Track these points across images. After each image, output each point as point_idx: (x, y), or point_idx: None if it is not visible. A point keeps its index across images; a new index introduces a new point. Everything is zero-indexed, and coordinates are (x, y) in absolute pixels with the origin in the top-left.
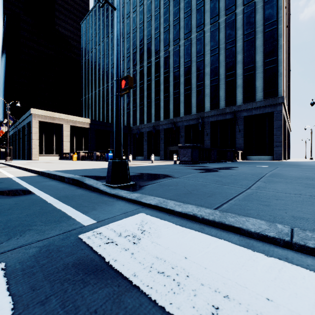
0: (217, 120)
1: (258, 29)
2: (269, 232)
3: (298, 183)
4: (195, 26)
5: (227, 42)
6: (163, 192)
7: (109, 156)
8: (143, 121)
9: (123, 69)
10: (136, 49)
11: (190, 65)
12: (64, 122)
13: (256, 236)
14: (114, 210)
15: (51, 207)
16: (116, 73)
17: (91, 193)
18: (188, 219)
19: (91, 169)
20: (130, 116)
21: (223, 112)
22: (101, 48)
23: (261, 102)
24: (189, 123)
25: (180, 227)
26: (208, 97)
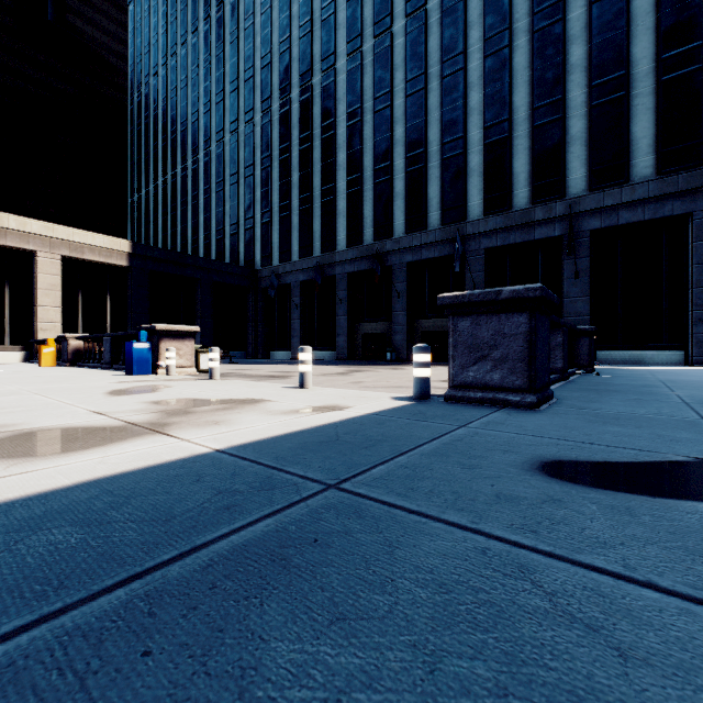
0: (506, 246)
1: None
2: None
3: None
4: None
5: (536, 9)
6: None
7: (134, 352)
8: (291, 253)
9: (237, 114)
10: (271, 58)
11: (424, 89)
12: (41, 245)
13: None
14: None
15: None
16: None
17: None
18: None
19: None
20: (254, 241)
21: (524, 220)
22: (178, 62)
23: (649, 185)
24: (421, 256)
25: None
26: (477, 179)
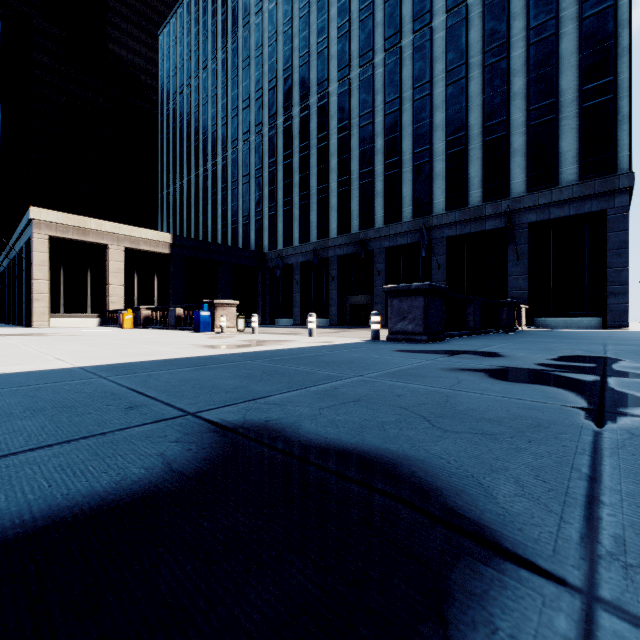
0: (463, 235)
1: (564, 13)
2: None
3: None
4: (410, 18)
5: (487, 49)
6: None
7: (201, 317)
8: (292, 239)
9: (248, 127)
10: (276, 82)
11: (399, 109)
12: (111, 240)
13: None
14: None
15: None
16: None
17: None
18: None
19: (61, 371)
20: (262, 229)
21: (477, 214)
22: (200, 84)
23: (572, 188)
24: (397, 243)
25: None
26: (441, 181)
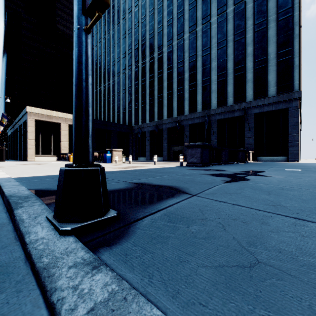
0: (225, 118)
1: (270, 18)
2: None
3: None
4: (201, 18)
5: (235, 33)
6: (179, 252)
7: (106, 156)
8: (146, 120)
9: (125, 66)
10: (138, 45)
11: (195, 60)
12: (62, 121)
13: None
14: None
15: None
16: None
17: None
18: None
19: None
20: (131, 115)
21: (231, 109)
22: (102, 45)
23: (274, 98)
24: (194, 122)
25: None
26: (215, 94)
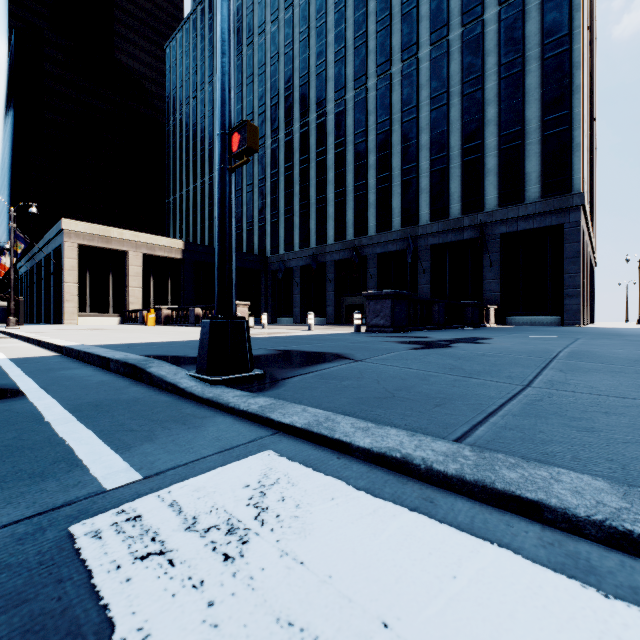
0: (445, 243)
1: (529, 53)
2: (635, 522)
3: (639, 374)
4: (399, 48)
5: (465, 80)
6: (327, 393)
7: None
8: (293, 245)
9: None
10: (278, 99)
11: (389, 130)
12: (131, 247)
13: (593, 532)
14: (201, 441)
15: (45, 434)
16: (221, 119)
17: (159, 397)
18: (388, 469)
19: (177, 341)
20: (265, 235)
21: (457, 226)
22: (206, 96)
23: (536, 205)
24: (387, 249)
25: (368, 497)
26: (426, 195)
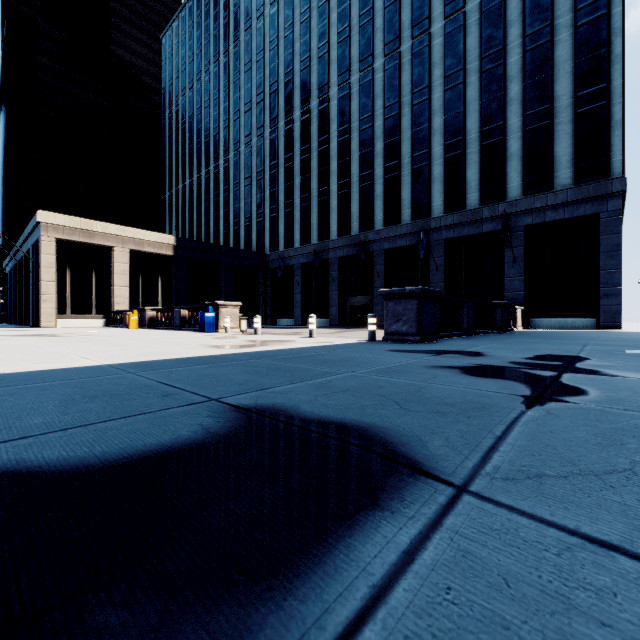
0: (461, 237)
1: (559, 20)
2: None
3: None
4: (409, 24)
5: (484, 55)
6: None
7: (205, 318)
8: (294, 241)
9: (250, 130)
10: (278, 85)
11: (398, 114)
12: (116, 242)
13: None
14: None
15: None
16: None
17: None
18: None
19: (93, 368)
20: (264, 231)
21: (474, 217)
22: (202, 87)
23: (567, 192)
24: (396, 245)
25: None
26: (439, 185)
